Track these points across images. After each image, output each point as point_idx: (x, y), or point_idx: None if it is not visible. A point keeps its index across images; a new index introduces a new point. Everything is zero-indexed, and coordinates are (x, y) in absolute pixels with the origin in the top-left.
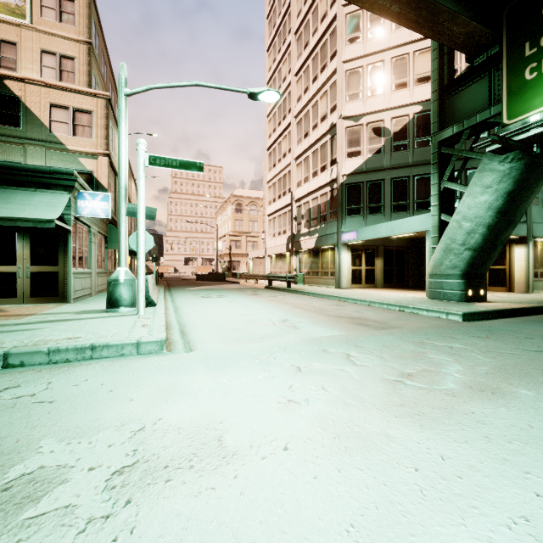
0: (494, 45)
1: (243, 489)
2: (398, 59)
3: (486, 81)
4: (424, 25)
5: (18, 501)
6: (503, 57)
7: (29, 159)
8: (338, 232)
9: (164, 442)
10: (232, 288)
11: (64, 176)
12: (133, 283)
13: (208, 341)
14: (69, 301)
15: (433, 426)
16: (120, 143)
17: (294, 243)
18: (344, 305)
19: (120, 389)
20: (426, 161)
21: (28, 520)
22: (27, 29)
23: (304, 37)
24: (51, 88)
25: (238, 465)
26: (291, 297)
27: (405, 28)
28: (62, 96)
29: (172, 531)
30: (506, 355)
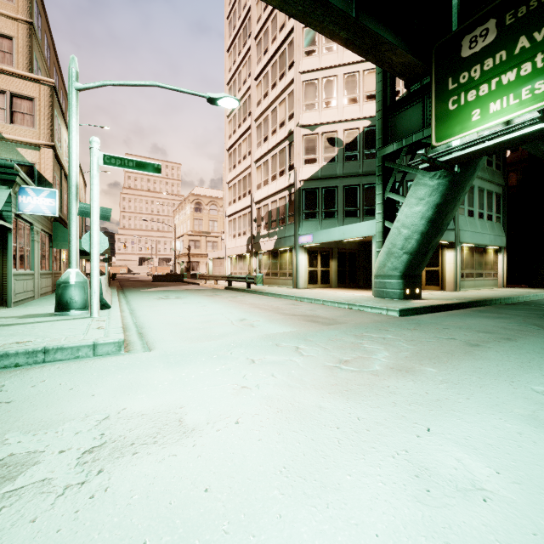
0: (426, 76)
1: (201, 453)
2: (350, 76)
3: (420, 106)
4: (369, 52)
5: None
6: (432, 88)
7: None
8: (295, 235)
9: (129, 426)
10: (191, 290)
11: (2, 169)
12: (85, 285)
13: (167, 341)
14: (9, 305)
15: (357, 398)
16: (70, 139)
17: (254, 244)
18: (299, 304)
19: (80, 386)
20: (374, 172)
21: (8, 493)
22: None
23: (263, 43)
24: None
25: (196, 437)
26: (250, 297)
27: None
28: None
29: (141, 486)
30: (424, 342)
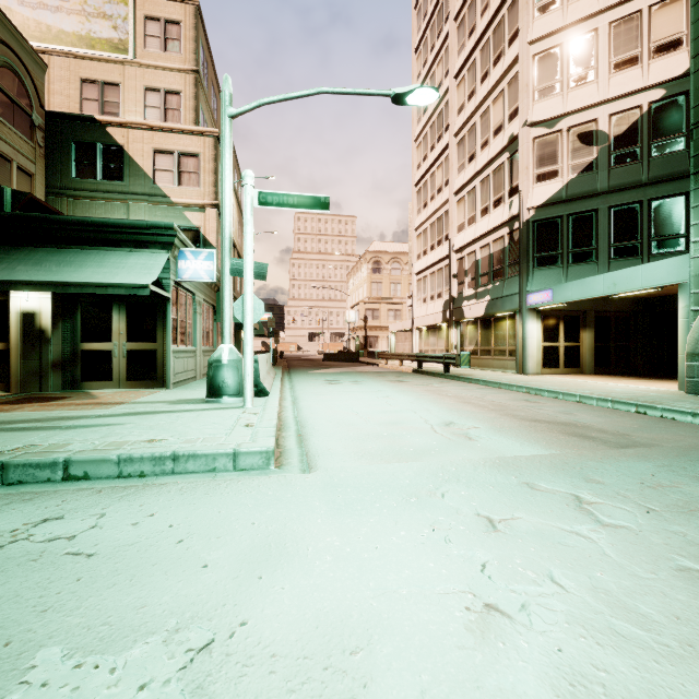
0: None
1: None
2: (621, 23)
3: None
4: None
5: None
6: None
7: (132, 217)
8: (521, 293)
9: (240, 695)
10: (368, 372)
11: (162, 230)
12: (239, 365)
13: (334, 454)
14: (168, 386)
15: None
16: (223, 181)
17: (454, 309)
18: (537, 400)
19: (193, 538)
20: (672, 175)
21: None
22: (130, 65)
23: (468, 22)
24: (155, 131)
25: None
26: (452, 386)
27: None
28: (166, 139)
29: None
30: None
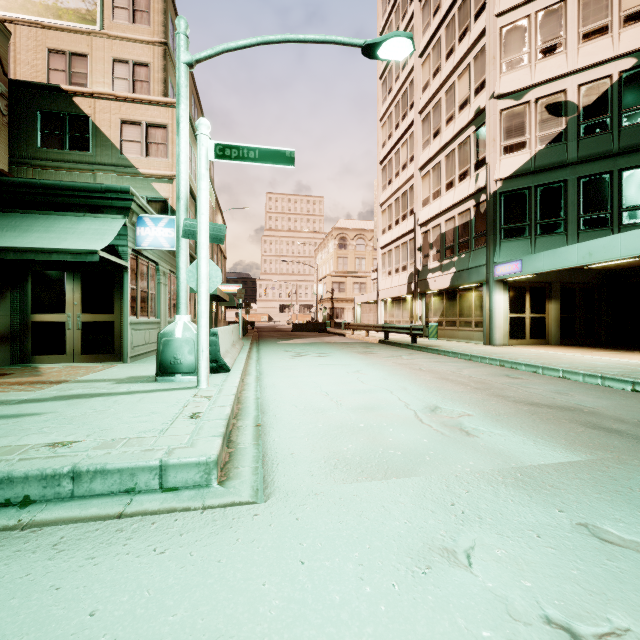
0: None
1: None
2: None
3: None
4: None
5: None
6: None
7: None
8: (488, 264)
9: None
10: (335, 343)
11: (117, 194)
12: (195, 339)
13: (299, 463)
14: (125, 360)
15: None
16: (177, 135)
17: (419, 282)
18: (519, 375)
19: None
20: None
21: None
22: (98, 36)
23: (433, 1)
24: (122, 102)
25: None
26: (422, 358)
27: None
28: (134, 110)
29: None
30: None
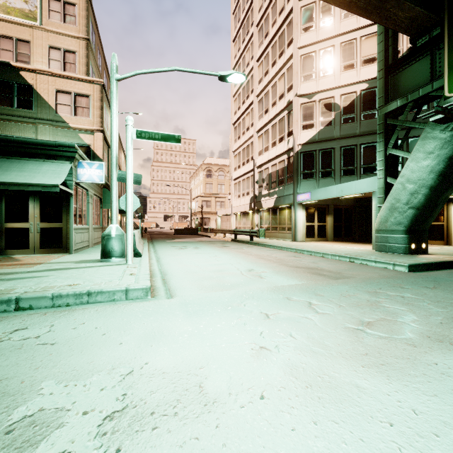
0: (435, 27)
1: (225, 441)
2: (346, 44)
3: (428, 59)
4: (373, 11)
5: (18, 445)
6: (445, 37)
7: (39, 135)
8: (294, 194)
9: (150, 387)
10: (204, 241)
11: (66, 148)
12: (123, 238)
13: (186, 288)
14: (71, 252)
15: (400, 377)
16: (112, 120)
17: (256, 202)
18: (300, 256)
19: (111, 332)
20: (371, 131)
21: None
22: (38, 29)
23: (264, 29)
24: (57, 77)
25: (219, 413)
26: (254, 249)
27: (353, 17)
28: (65, 83)
29: None
30: None
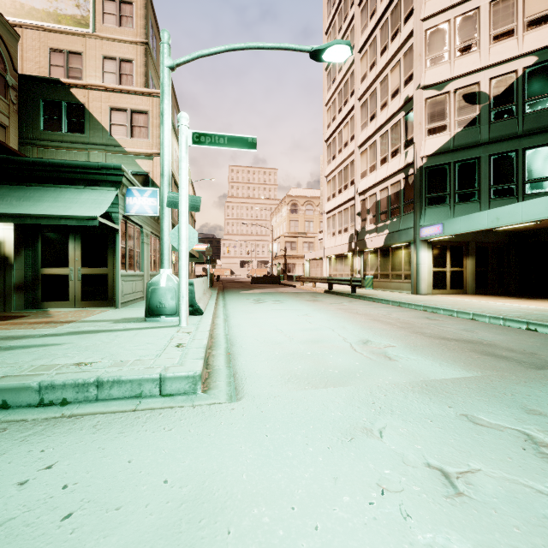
0: None
1: None
2: (500, 2)
3: None
4: None
5: None
6: None
7: None
8: (415, 227)
9: None
10: (288, 292)
11: (111, 171)
12: (176, 288)
13: (261, 377)
14: (117, 306)
15: None
16: (162, 124)
17: (358, 241)
18: (437, 317)
19: (85, 510)
20: (543, 128)
21: None
22: (91, 37)
23: (369, 6)
24: (111, 92)
25: None
26: (360, 304)
27: None
28: (121, 99)
29: None
30: None
